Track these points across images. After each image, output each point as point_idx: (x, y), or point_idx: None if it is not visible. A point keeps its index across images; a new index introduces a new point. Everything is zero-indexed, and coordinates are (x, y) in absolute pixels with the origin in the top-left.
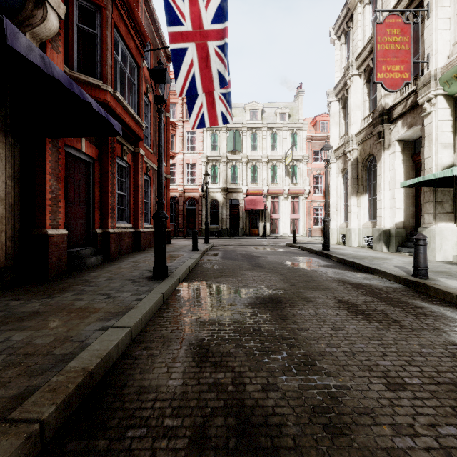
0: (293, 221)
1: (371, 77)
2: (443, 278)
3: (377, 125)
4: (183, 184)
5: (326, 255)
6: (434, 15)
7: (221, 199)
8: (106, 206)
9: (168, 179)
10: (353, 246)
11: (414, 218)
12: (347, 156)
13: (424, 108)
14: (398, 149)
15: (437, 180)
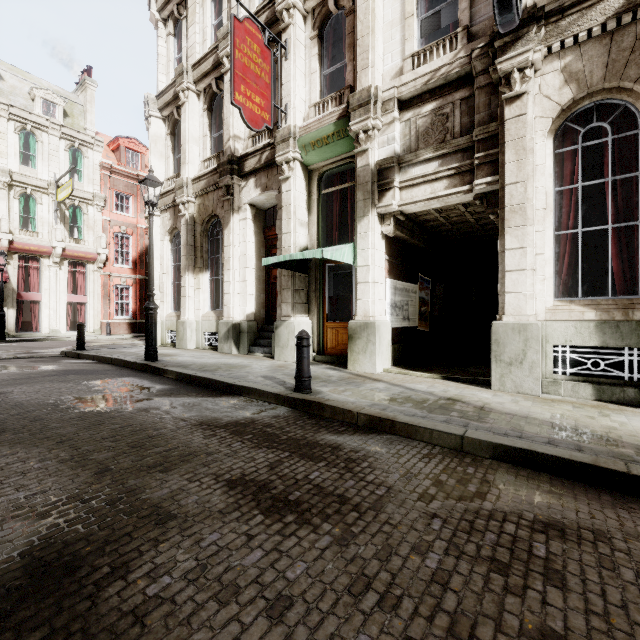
0: (74, 308)
1: (214, 106)
2: (323, 387)
3: (225, 174)
4: None
5: (155, 369)
6: (292, 59)
7: None
8: None
9: None
10: (189, 349)
11: (265, 309)
12: (179, 210)
13: (283, 169)
14: (250, 216)
15: (295, 263)
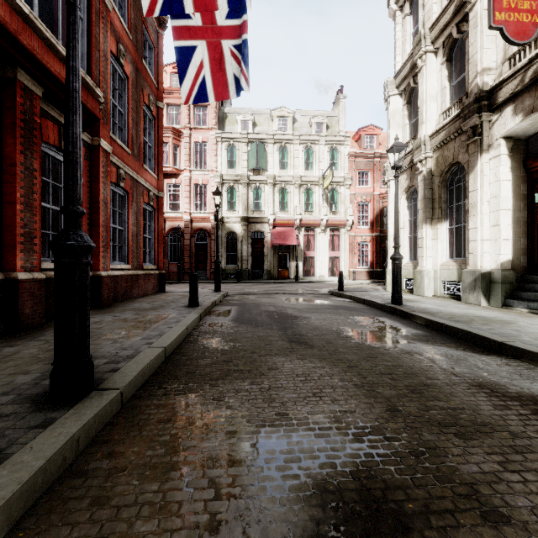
0: (332, 260)
1: (453, 53)
2: None
3: (470, 116)
4: (190, 211)
5: (402, 313)
6: None
7: (240, 231)
8: (11, 230)
9: (160, 198)
10: (426, 296)
11: (527, 256)
12: (415, 169)
13: None
14: (505, 151)
15: None
